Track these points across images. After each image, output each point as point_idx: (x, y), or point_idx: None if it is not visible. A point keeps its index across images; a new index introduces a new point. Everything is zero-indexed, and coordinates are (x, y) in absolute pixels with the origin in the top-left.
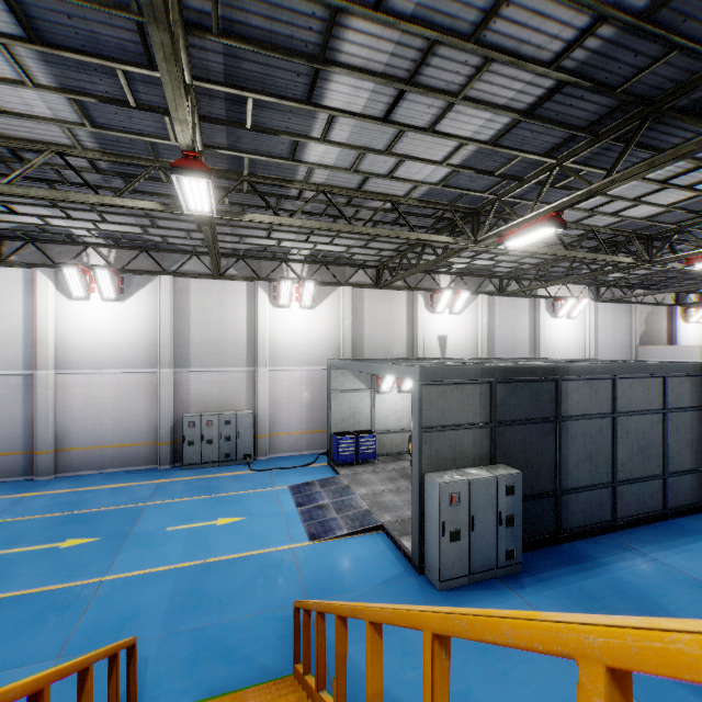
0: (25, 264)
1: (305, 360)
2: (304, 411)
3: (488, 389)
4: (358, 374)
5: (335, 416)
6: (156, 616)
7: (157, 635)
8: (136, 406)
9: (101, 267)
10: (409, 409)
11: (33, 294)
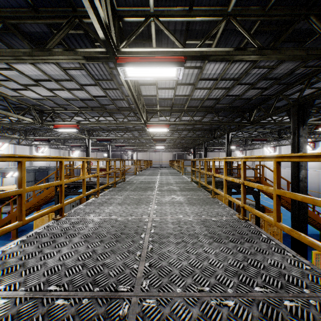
0: None
1: None
2: None
3: (34, 173)
4: None
5: None
6: None
7: None
8: None
9: None
10: None
11: None
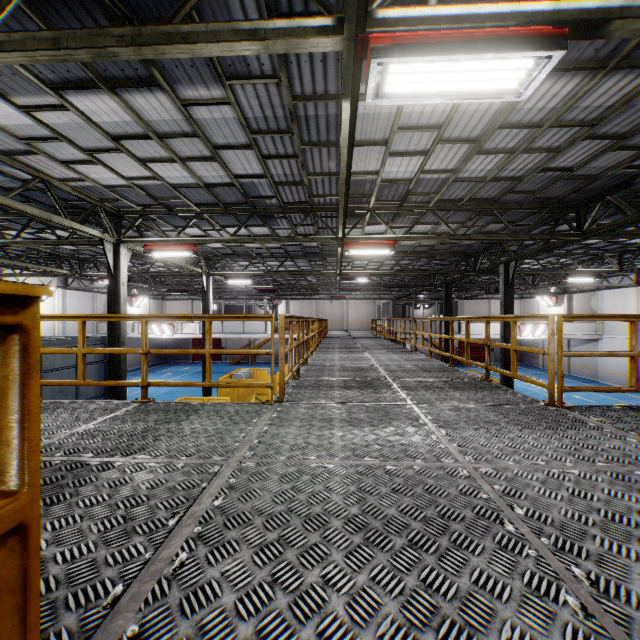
0: None
1: None
2: None
3: None
4: None
5: None
6: None
7: None
8: None
9: None
10: None
11: None
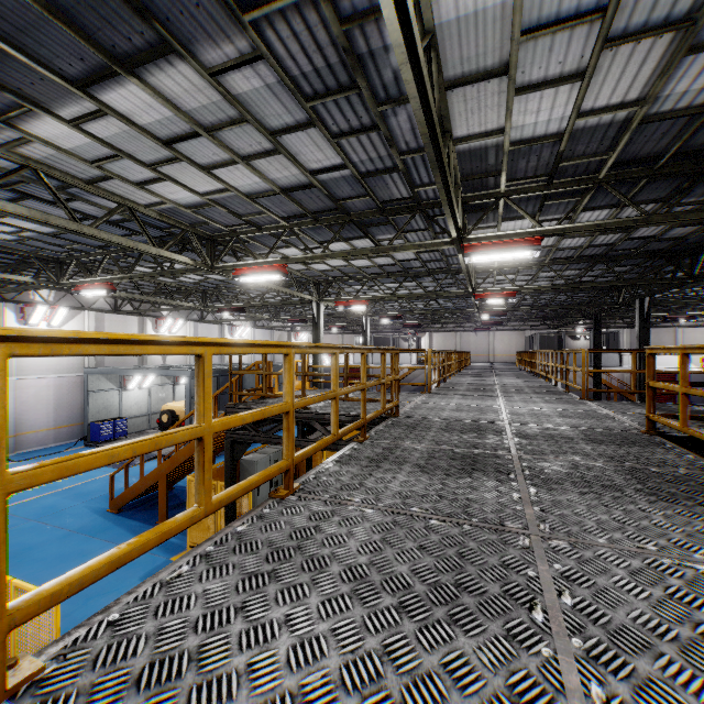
0: None
1: (53, 369)
2: (52, 412)
3: (217, 379)
4: (110, 378)
5: (92, 410)
6: (68, 502)
7: (80, 503)
8: None
9: None
10: (147, 400)
11: None
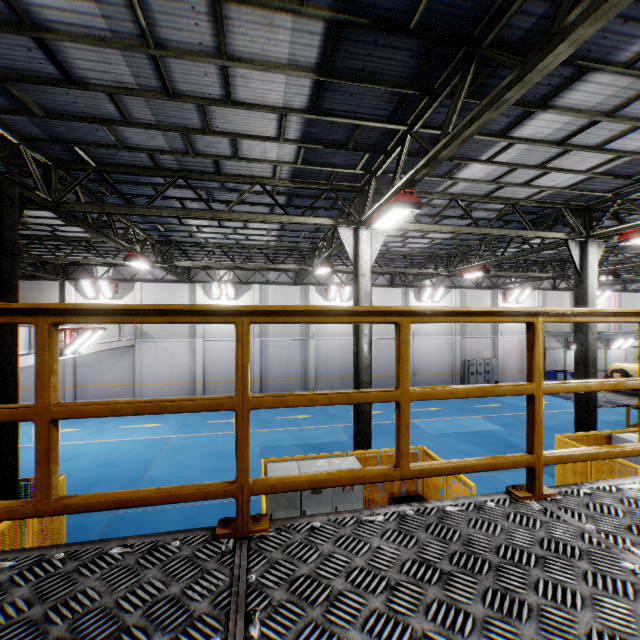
0: (402, 286)
1: (518, 332)
2: (517, 360)
3: None
4: (558, 340)
5: (547, 362)
6: None
7: None
8: (443, 355)
9: (443, 287)
10: None
11: (404, 300)
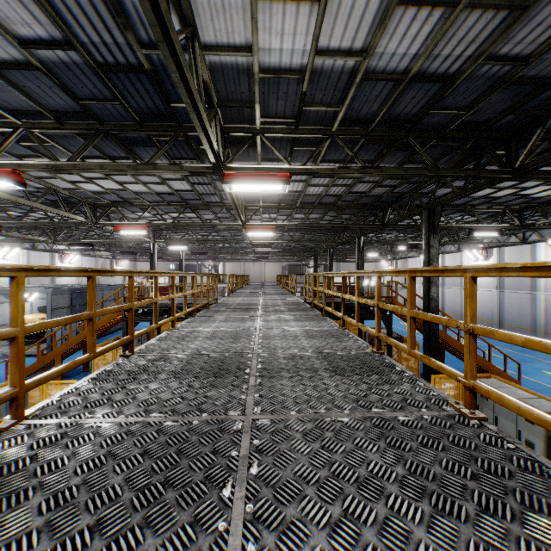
0: None
1: None
2: None
3: (70, 295)
4: None
5: None
6: None
7: None
8: None
9: None
10: None
11: None
